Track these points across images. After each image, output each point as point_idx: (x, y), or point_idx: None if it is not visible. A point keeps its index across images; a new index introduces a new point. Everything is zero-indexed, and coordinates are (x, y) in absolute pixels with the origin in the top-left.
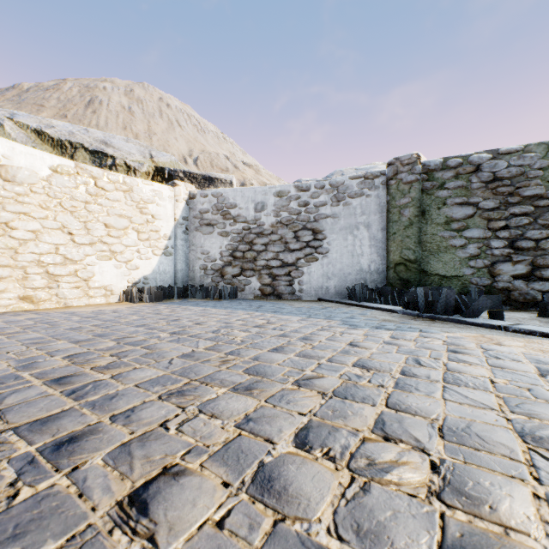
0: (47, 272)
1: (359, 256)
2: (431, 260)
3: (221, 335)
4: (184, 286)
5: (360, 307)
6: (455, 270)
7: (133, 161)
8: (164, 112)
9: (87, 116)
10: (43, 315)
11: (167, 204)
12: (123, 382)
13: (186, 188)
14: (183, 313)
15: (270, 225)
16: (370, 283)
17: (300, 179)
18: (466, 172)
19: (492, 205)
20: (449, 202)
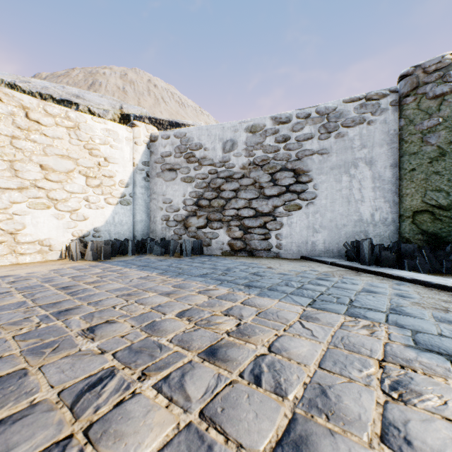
0: None
1: (358, 203)
2: None
3: (75, 443)
4: (143, 240)
5: (376, 275)
6: None
7: (97, 108)
8: (151, 91)
9: None
10: None
11: (124, 146)
12: None
13: (147, 129)
14: (105, 287)
15: (241, 166)
16: (373, 238)
17: None
18: None
19: None
20: None
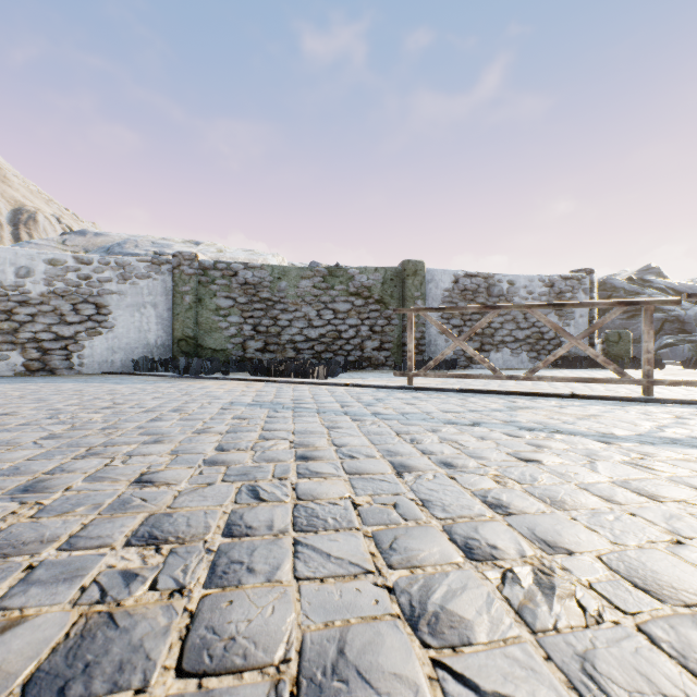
0: None
1: (147, 332)
2: (207, 337)
3: None
4: None
5: (142, 376)
6: (223, 345)
7: None
8: None
9: None
10: None
11: None
12: None
13: None
14: None
15: (40, 294)
16: (157, 356)
17: (86, 229)
18: (229, 275)
19: (245, 301)
20: (218, 294)
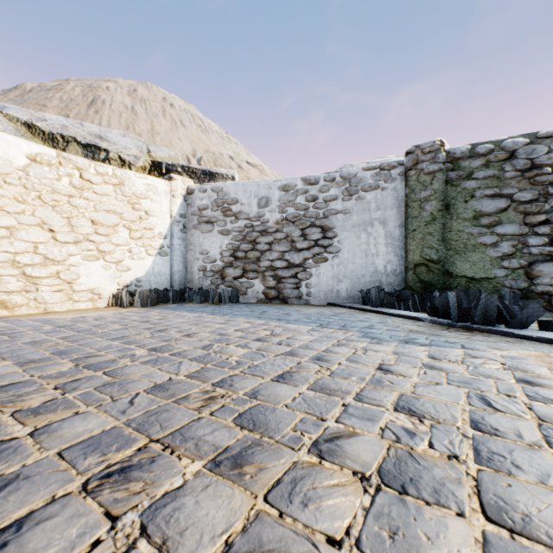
0: (24, 273)
1: (374, 256)
2: (457, 260)
3: (212, 353)
4: (181, 289)
5: (377, 313)
6: (486, 271)
7: (128, 155)
8: (167, 112)
9: (89, 116)
10: (12, 323)
11: (163, 200)
12: (42, 444)
13: (184, 182)
14: (174, 321)
15: (275, 222)
16: (386, 286)
17: None
18: (498, 160)
19: (530, 197)
20: (477, 194)
